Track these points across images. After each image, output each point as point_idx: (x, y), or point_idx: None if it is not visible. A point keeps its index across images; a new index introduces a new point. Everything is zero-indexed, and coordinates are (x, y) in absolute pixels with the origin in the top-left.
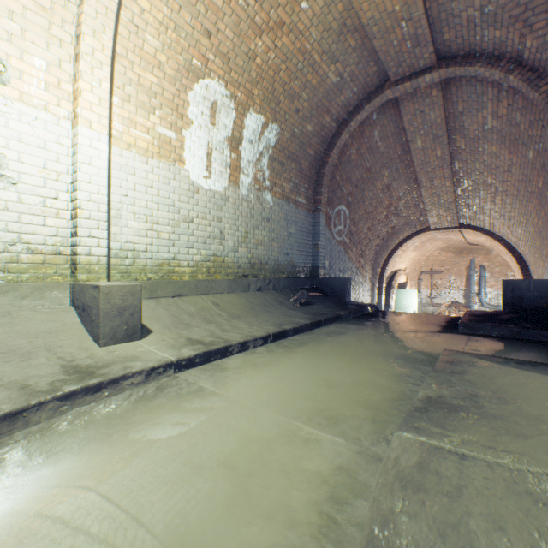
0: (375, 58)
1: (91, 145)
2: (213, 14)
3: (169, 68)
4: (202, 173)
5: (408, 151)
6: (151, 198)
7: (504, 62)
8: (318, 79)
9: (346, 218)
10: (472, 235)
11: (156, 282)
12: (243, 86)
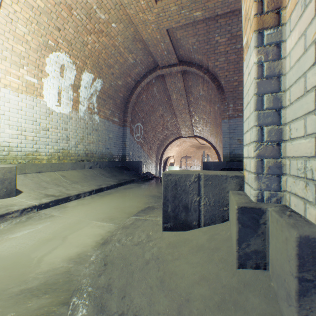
0: (151, 55)
1: None
2: (62, 20)
3: (33, 43)
4: (55, 103)
5: (170, 99)
6: (21, 116)
7: (203, 69)
8: (123, 59)
9: (141, 130)
10: (201, 140)
11: (24, 164)
12: (81, 58)
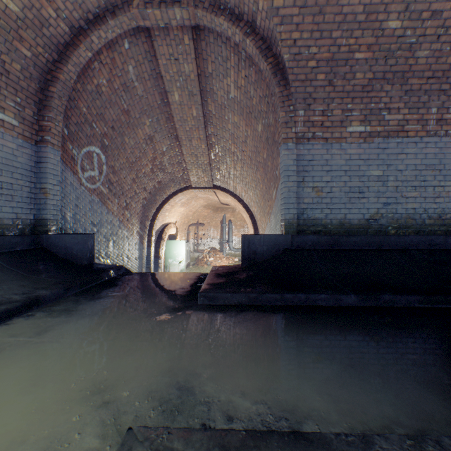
0: None
1: None
2: None
3: None
4: None
5: (168, 103)
6: None
7: (243, 24)
8: None
9: (102, 164)
10: (223, 196)
11: None
12: None
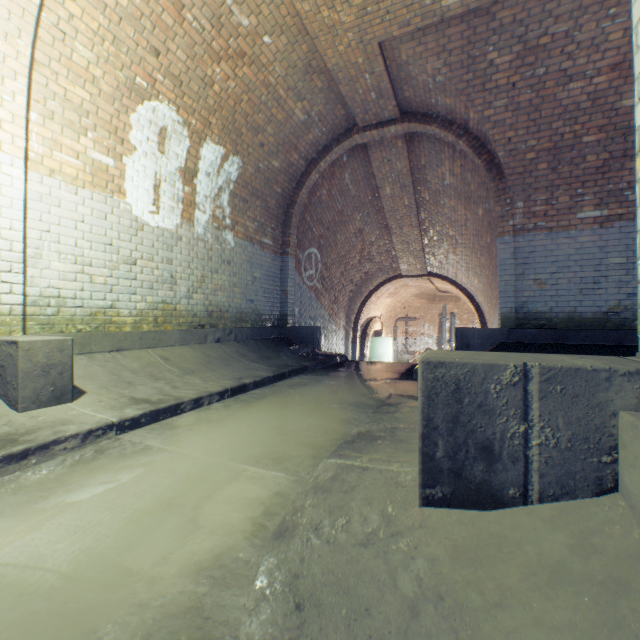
0: (343, 102)
1: (0, 170)
2: (162, 32)
3: (107, 84)
4: (148, 207)
5: (379, 196)
6: (82, 235)
7: (455, 127)
8: (284, 114)
9: (318, 262)
10: (440, 283)
11: (88, 334)
12: (199, 113)
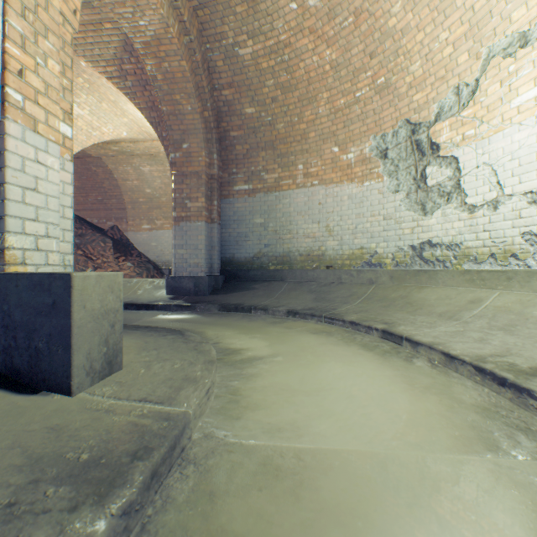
0: None
1: None
2: None
3: None
4: None
5: None
6: None
7: None
8: None
9: None
10: None
11: None
12: None
